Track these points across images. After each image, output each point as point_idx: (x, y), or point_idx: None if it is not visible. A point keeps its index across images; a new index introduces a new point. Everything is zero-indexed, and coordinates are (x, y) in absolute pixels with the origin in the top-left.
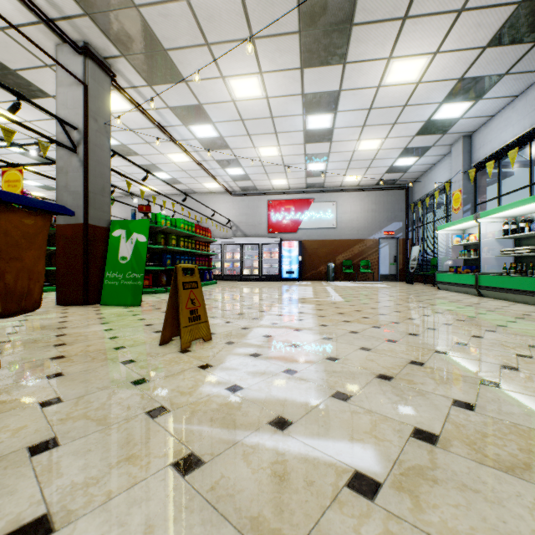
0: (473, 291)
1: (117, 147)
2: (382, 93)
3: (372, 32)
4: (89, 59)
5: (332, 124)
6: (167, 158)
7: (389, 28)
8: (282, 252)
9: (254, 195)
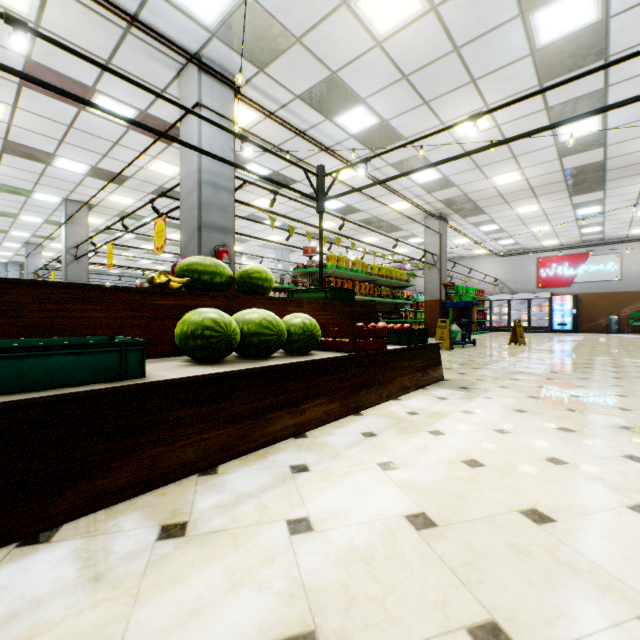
0: None
1: (421, 242)
2: None
3: (621, 180)
4: (441, 221)
5: (601, 210)
6: (452, 242)
7: (635, 176)
8: (553, 305)
9: (521, 254)
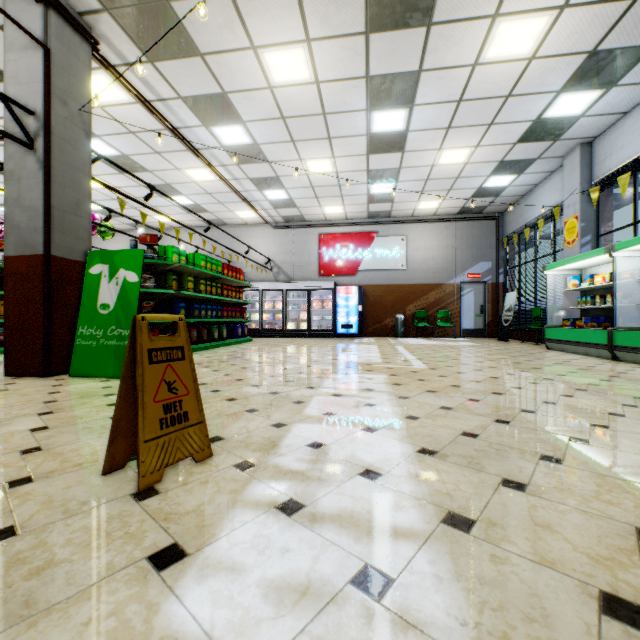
0: (604, 353)
1: (117, 159)
2: (478, 75)
3: None
4: (52, 11)
5: (406, 126)
6: (185, 175)
7: None
8: (338, 300)
9: (301, 227)
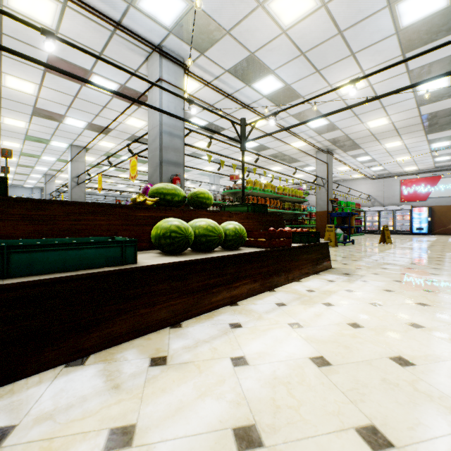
0: None
1: (313, 170)
2: None
3: None
4: (328, 154)
5: (450, 143)
6: (336, 169)
7: None
8: (413, 215)
9: (388, 177)
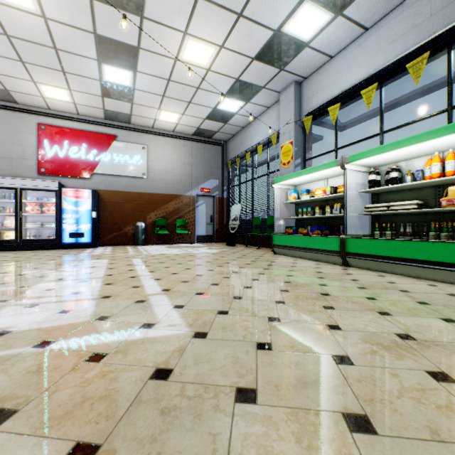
0: (334, 258)
1: None
2: None
3: None
4: None
5: None
6: None
7: None
8: (64, 204)
9: (9, 108)
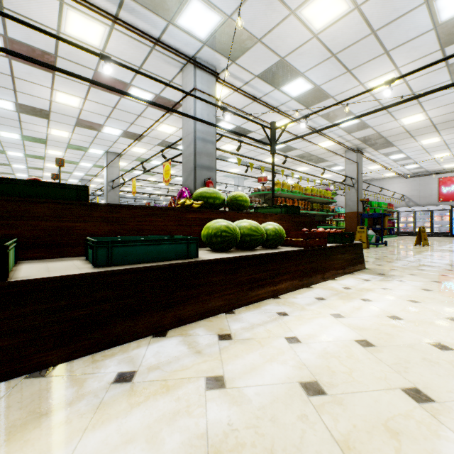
0: None
1: (342, 169)
2: None
3: None
4: (358, 153)
5: None
6: (366, 168)
7: None
8: (453, 215)
9: (424, 175)
